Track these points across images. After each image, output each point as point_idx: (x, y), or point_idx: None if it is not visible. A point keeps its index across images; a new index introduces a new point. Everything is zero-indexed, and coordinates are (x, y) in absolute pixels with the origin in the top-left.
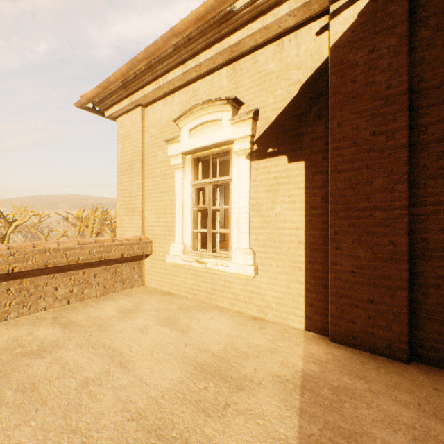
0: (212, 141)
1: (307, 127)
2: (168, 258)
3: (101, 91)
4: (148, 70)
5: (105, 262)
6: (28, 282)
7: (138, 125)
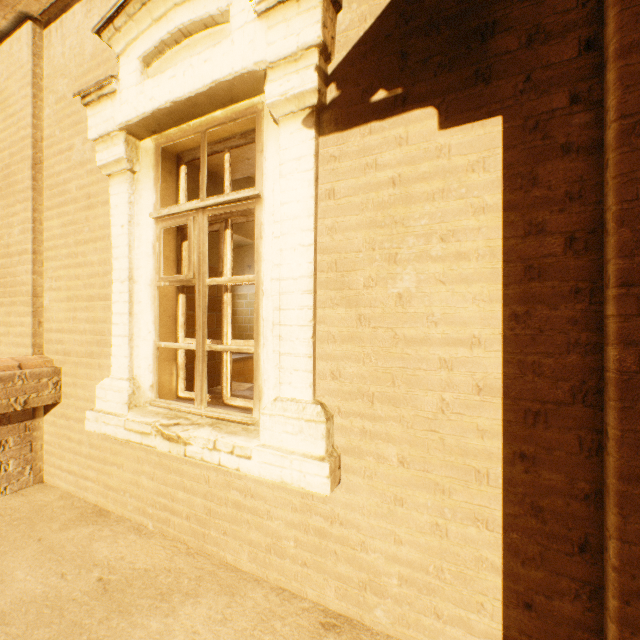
0: (203, 78)
1: (512, 3)
2: (89, 420)
3: None
4: None
5: None
6: None
7: (24, 69)
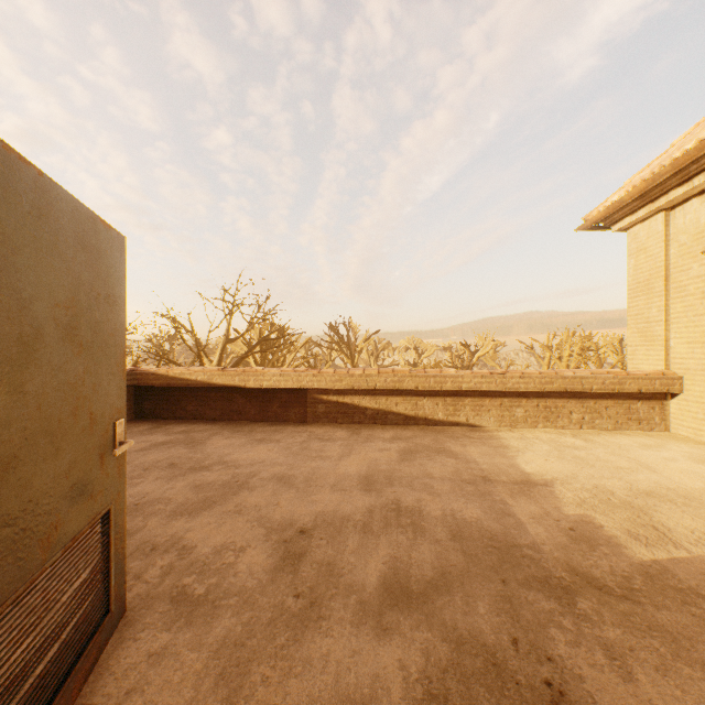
0: None
1: None
2: None
3: (609, 211)
4: (674, 175)
5: (616, 396)
6: (549, 402)
7: (658, 234)
